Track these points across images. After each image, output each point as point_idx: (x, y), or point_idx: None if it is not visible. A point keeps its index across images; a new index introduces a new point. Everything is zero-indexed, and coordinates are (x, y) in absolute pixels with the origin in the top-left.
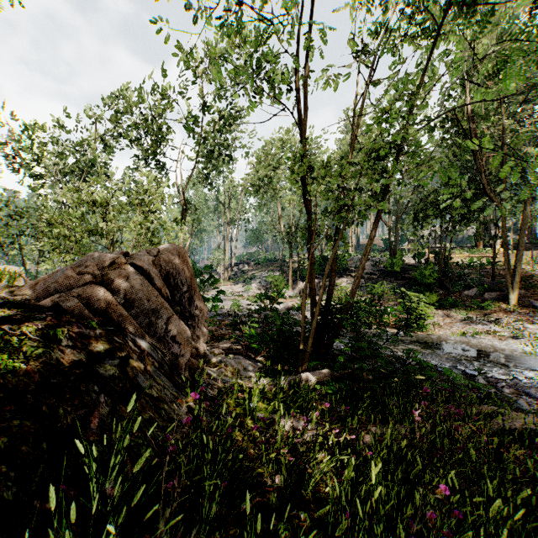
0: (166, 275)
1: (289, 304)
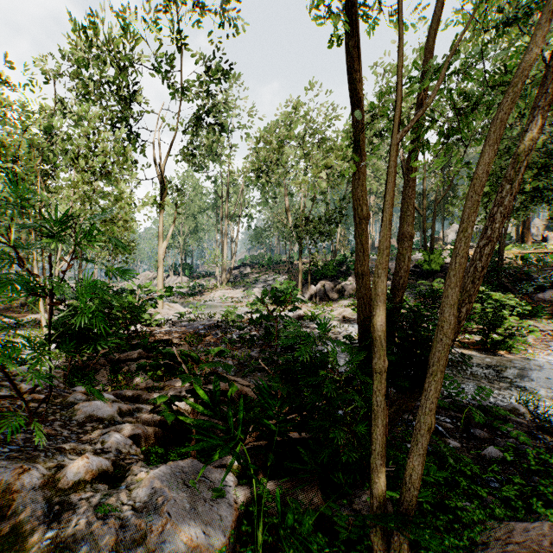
0: None
1: (300, 312)
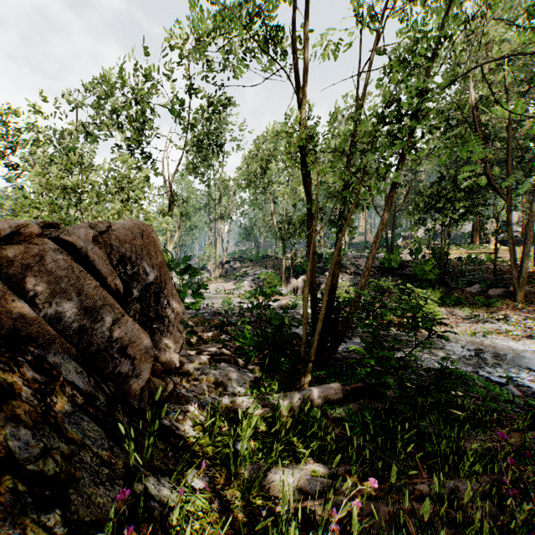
0: (120, 259)
1: (283, 302)
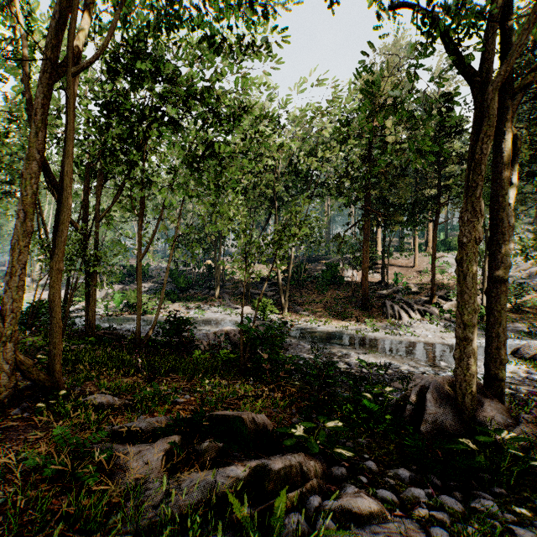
0: None
1: (81, 306)
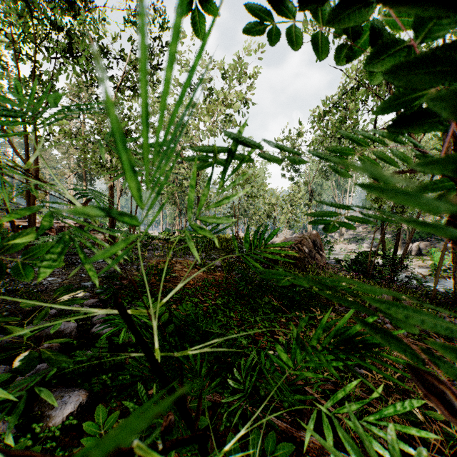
0: (313, 241)
1: None
